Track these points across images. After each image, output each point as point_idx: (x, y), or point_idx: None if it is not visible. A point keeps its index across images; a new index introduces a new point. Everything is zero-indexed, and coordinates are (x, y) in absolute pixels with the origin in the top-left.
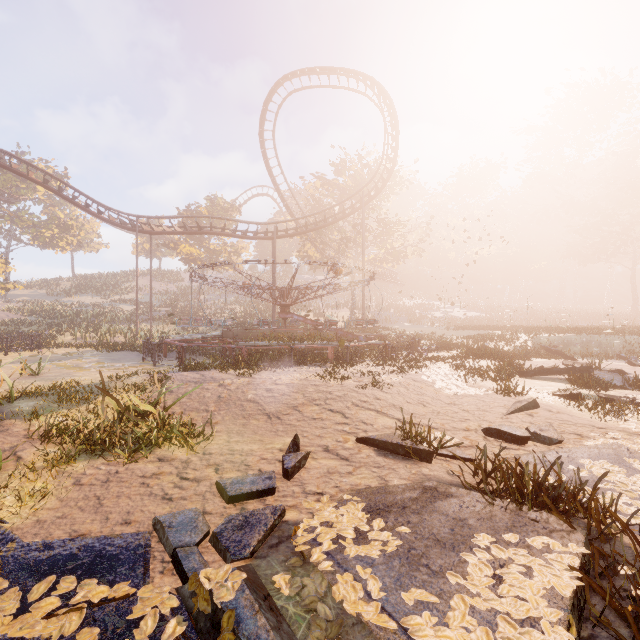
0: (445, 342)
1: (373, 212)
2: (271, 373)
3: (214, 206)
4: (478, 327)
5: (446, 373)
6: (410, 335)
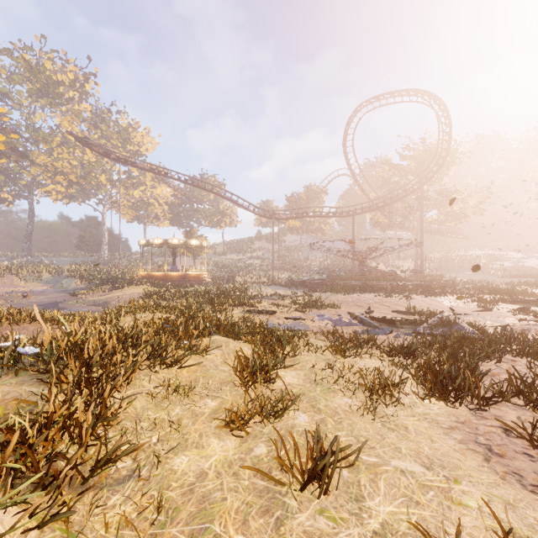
0: (481, 285)
1: (434, 184)
2: (357, 295)
3: (309, 191)
4: (534, 276)
5: (455, 299)
6: (460, 281)
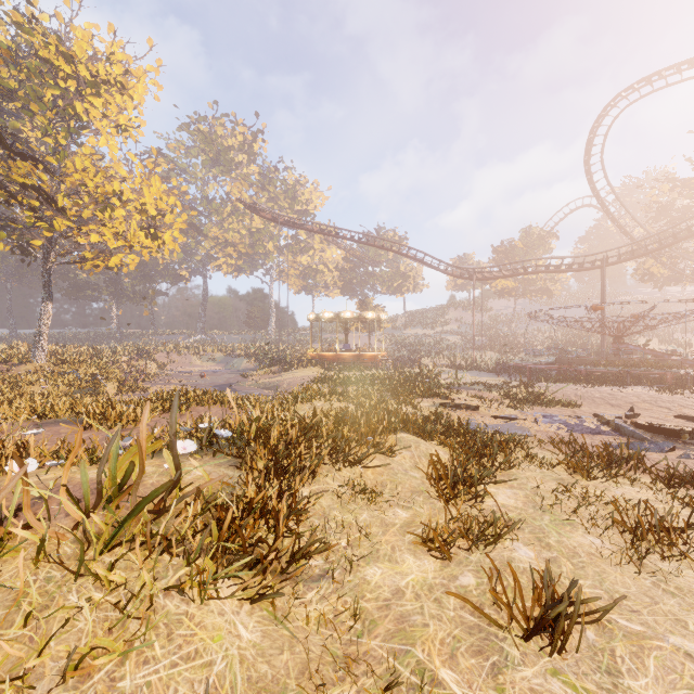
0: None
1: None
2: (609, 388)
3: (528, 237)
4: None
5: None
6: None
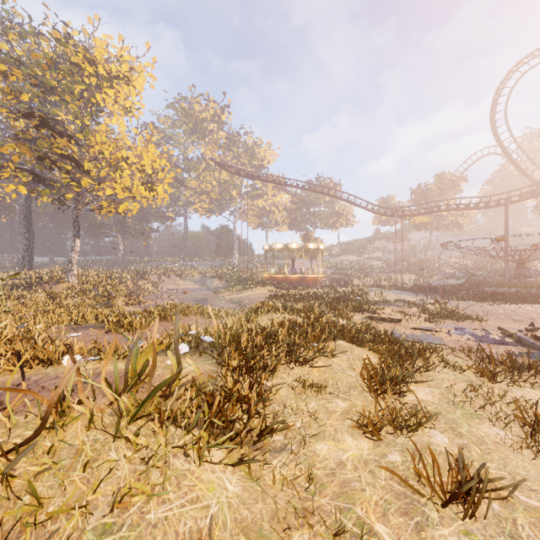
0: None
1: None
2: (512, 305)
3: (441, 181)
4: None
5: None
6: None
